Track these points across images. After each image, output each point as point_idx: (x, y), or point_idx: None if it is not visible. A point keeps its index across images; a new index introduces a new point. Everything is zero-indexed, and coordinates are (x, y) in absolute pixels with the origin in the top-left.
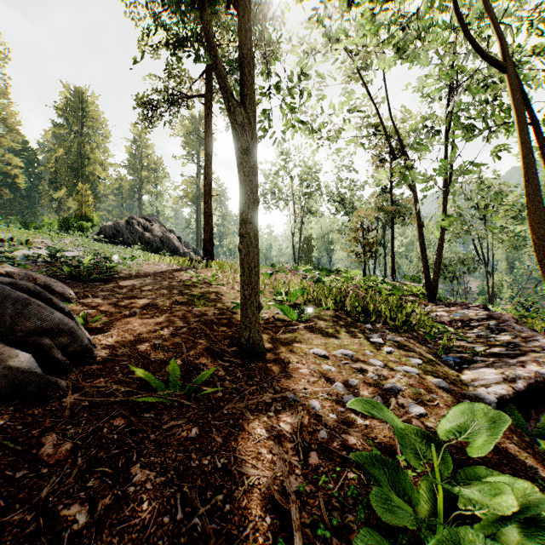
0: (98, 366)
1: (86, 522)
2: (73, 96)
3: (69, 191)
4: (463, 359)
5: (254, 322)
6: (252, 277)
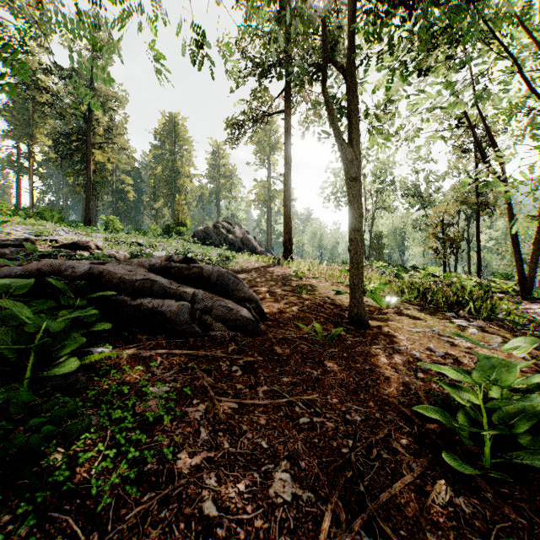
0: (270, 322)
1: (318, 374)
2: (168, 121)
3: (165, 201)
4: None
5: (360, 302)
6: (359, 269)
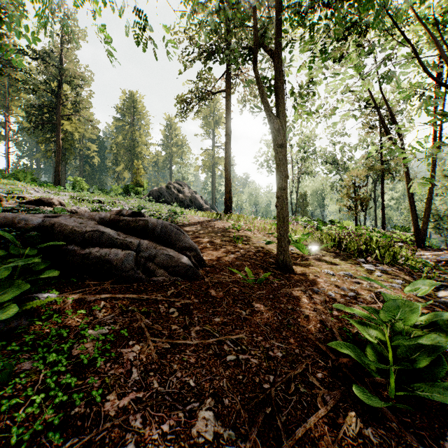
0: (208, 268)
1: (246, 314)
2: (128, 98)
3: (125, 165)
4: (441, 285)
5: (286, 250)
6: (285, 222)
